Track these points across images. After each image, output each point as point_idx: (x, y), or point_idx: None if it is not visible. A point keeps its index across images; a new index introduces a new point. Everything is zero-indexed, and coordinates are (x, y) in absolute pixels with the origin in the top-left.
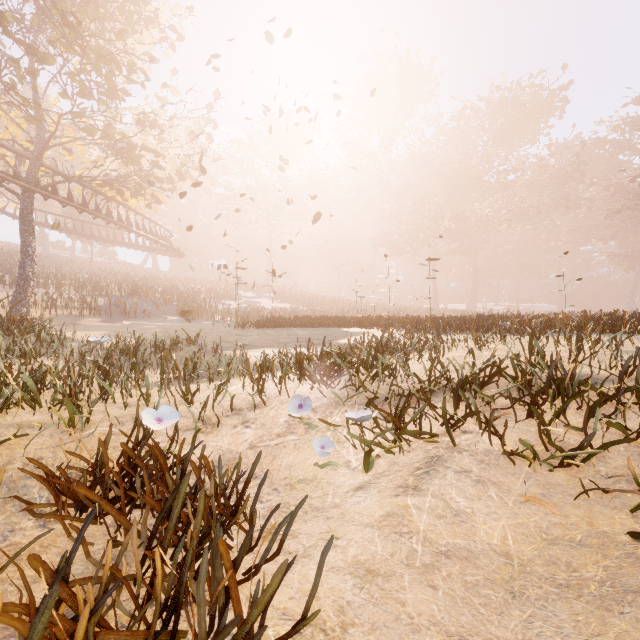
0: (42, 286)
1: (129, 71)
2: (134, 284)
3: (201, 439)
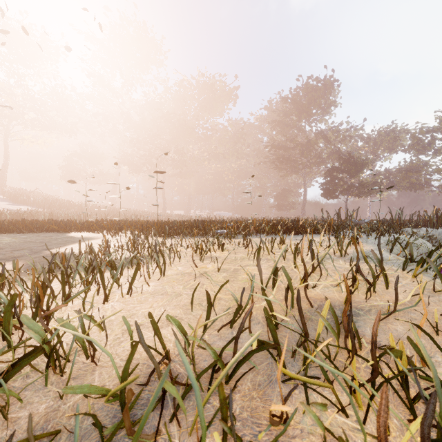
0: None
1: None
2: None
3: None
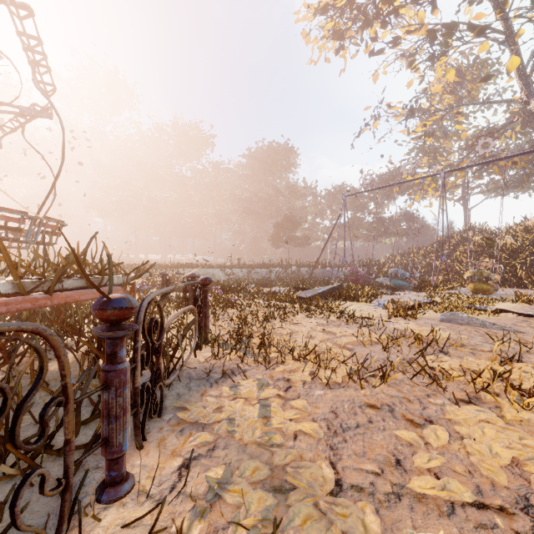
0: None
1: None
2: None
3: None
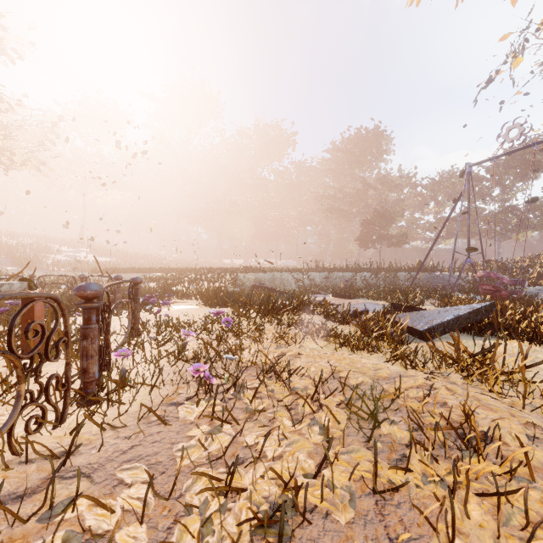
0: None
1: None
2: None
3: None
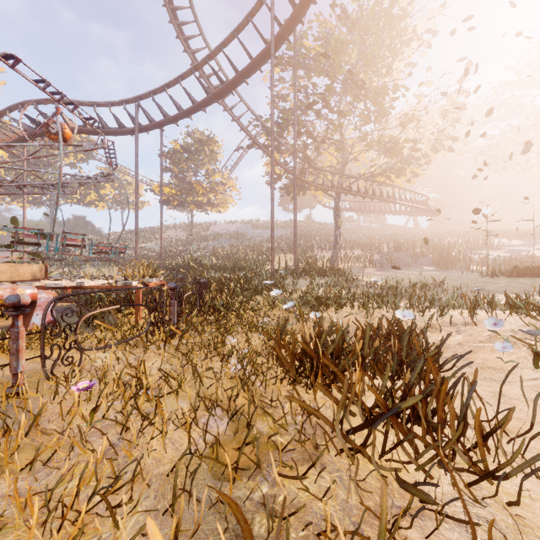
0: (343, 248)
1: (394, 92)
2: (398, 242)
3: (428, 334)
